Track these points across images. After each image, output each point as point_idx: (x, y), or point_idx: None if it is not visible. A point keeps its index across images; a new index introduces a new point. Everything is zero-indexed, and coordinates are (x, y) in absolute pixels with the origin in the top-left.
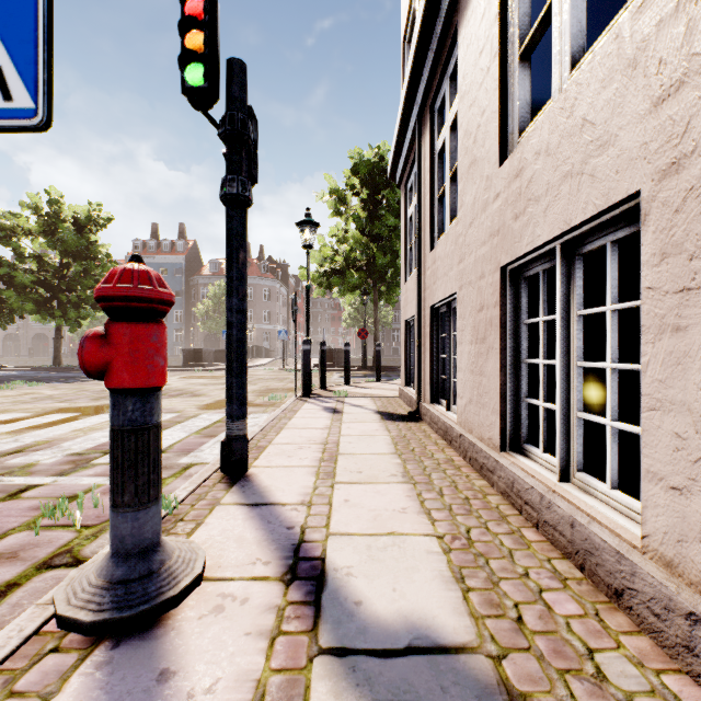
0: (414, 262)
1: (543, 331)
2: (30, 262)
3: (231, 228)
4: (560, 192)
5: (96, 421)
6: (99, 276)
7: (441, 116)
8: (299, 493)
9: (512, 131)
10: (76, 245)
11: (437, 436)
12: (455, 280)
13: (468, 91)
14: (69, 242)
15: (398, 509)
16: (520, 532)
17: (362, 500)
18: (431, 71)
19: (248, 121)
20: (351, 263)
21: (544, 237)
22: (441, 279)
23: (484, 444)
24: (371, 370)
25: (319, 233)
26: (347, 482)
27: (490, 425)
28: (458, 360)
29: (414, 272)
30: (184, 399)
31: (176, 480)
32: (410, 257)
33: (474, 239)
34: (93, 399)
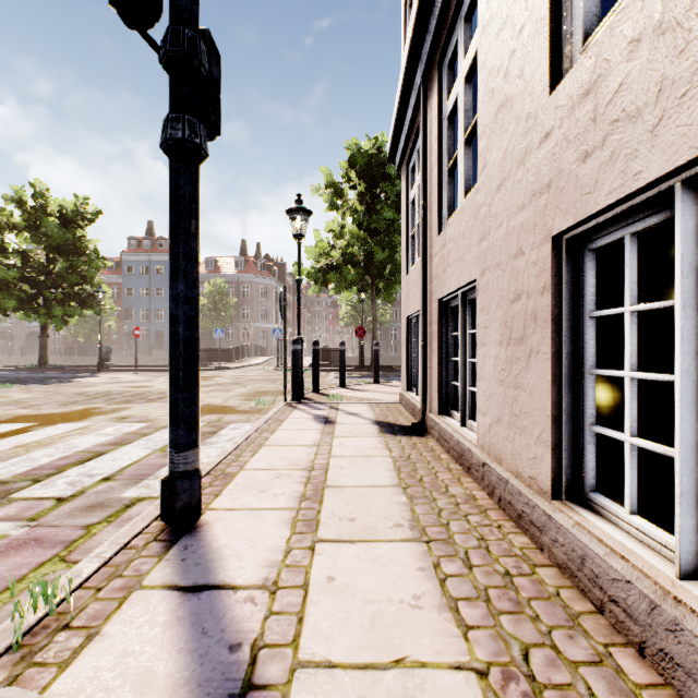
0: (417, 251)
1: (631, 327)
2: (14, 258)
3: (175, 187)
4: (695, 83)
5: (50, 433)
6: (86, 272)
7: (452, 72)
8: (263, 562)
9: (570, 40)
10: (61, 240)
11: (449, 457)
12: (474, 264)
13: (494, 13)
14: (54, 237)
15: (407, 600)
16: (613, 660)
17: (353, 577)
18: (440, 15)
19: (199, 41)
20: (347, 259)
21: (653, 171)
22: (454, 265)
23: (523, 483)
24: (369, 370)
25: (315, 229)
26: (334, 539)
27: (533, 459)
28: (479, 366)
29: (417, 262)
30: (162, 404)
31: (107, 527)
32: (412, 247)
33: (505, 205)
34: (62, 404)
